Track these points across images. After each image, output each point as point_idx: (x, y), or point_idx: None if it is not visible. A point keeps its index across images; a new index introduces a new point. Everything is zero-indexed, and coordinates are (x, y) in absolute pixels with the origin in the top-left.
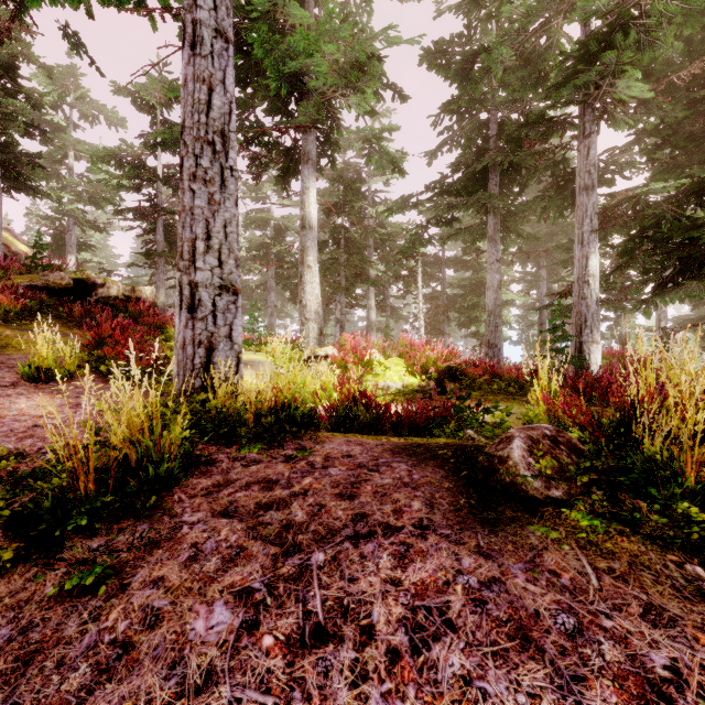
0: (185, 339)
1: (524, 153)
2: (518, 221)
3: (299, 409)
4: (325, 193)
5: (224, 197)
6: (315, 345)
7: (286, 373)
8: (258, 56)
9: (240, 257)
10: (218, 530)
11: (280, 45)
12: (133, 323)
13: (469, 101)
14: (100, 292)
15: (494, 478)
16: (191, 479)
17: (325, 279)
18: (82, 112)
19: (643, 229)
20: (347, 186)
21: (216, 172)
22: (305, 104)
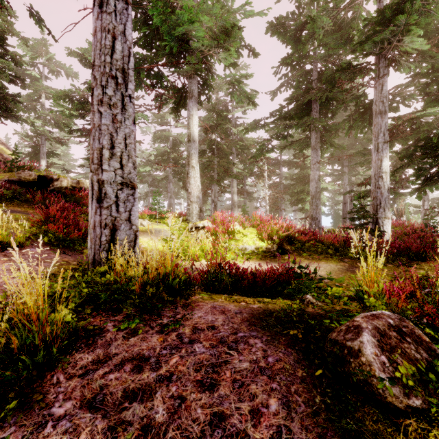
0: (95, 222)
1: (336, 91)
2: (332, 136)
3: (176, 280)
4: (204, 119)
5: (124, 117)
6: (197, 218)
7: (168, 250)
8: (156, 24)
9: (151, 160)
10: (79, 431)
11: (171, 16)
12: (76, 205)
13: (299, 57)
14: (55, 184)
15: (345, 369)
16: (75, 354)
17: (205, 174)
18: (50, 69)
19: (417, 141)
20: (218, 114)
21: (118, 99)
22: (189, 57)
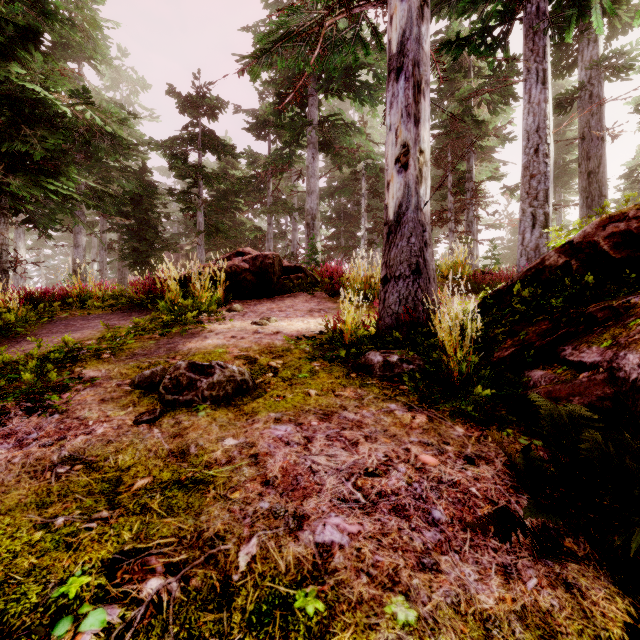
0: None
1: None
2: None
3: None
4: None
5: None
6: None
7: None
8: None
9: None
10: None
11: None
12: None
13: None
14: None
15: None
16: None
17: None
18: None
19: None
20: None
21: None
22: None
